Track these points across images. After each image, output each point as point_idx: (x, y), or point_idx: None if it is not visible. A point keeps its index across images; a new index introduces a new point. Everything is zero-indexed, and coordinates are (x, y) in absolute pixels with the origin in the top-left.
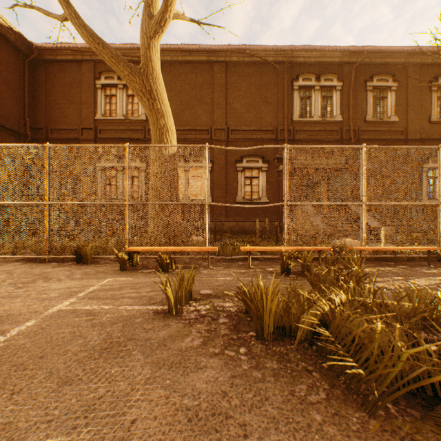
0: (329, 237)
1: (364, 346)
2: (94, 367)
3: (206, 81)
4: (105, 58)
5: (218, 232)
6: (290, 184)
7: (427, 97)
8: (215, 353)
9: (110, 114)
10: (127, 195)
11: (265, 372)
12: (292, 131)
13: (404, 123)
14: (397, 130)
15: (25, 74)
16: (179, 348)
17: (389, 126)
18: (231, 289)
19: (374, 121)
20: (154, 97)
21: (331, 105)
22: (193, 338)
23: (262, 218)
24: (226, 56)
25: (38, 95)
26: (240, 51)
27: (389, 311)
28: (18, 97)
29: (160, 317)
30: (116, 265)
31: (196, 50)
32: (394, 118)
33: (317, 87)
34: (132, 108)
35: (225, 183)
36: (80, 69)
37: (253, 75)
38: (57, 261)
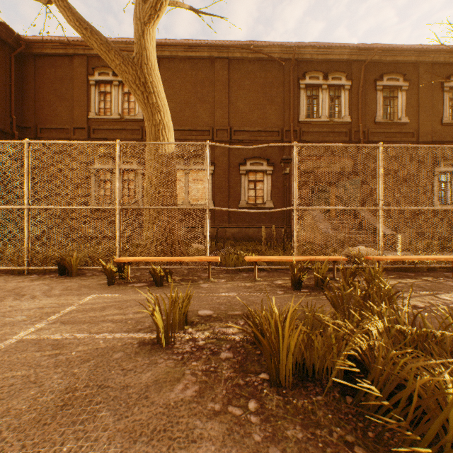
0: (343, 245)
1: (431, 412)
2: (39, 441)
3: (207, 79)
4: (93, 46)
5: (220, 239)
6: (300, 186)
7: (439, 98)
8: (214, 411)
9: (105, 113)
10: (118, 198)
11: (287, 447)
12: (298, 133)
13: (415, 125)
14: (408, 132)
15: (12, 69)
16: (166, 402)
17: (400, 128)
18: (235, 308)
19: (384, 122)
20: (149, 90)
21: (339, 105)
22: (186, 385)
23: (266, 224)
24: (229, 52)
25: (27, 91)
26: (243, 46)
27: (436, 342)
28: (4, 93)
29: (146, 350)
30: (105, 278)
31: (197, 45)
32: (405, 119)
33: (324, 86)
34: (128, 106)
35: (228, 187)
36: (72, 64)
37: (257, 72)
38: (38, 273)
